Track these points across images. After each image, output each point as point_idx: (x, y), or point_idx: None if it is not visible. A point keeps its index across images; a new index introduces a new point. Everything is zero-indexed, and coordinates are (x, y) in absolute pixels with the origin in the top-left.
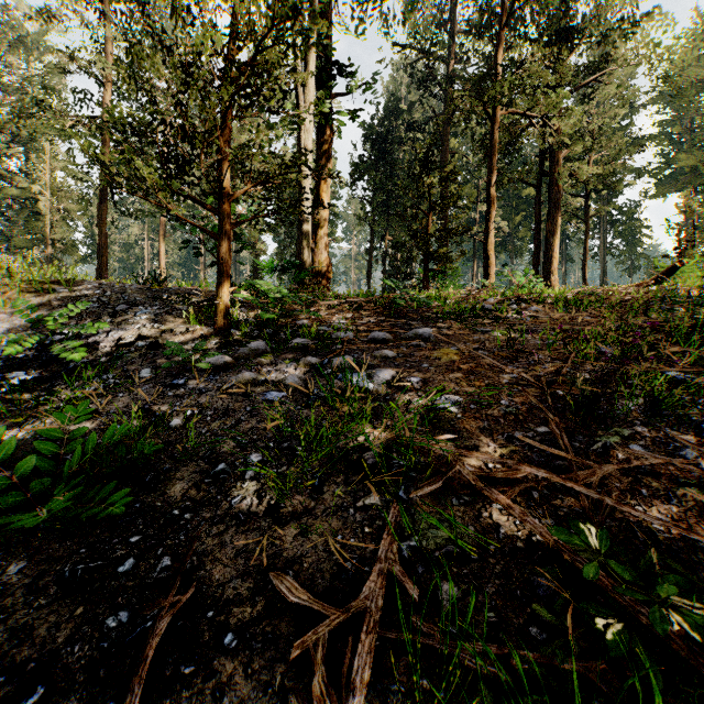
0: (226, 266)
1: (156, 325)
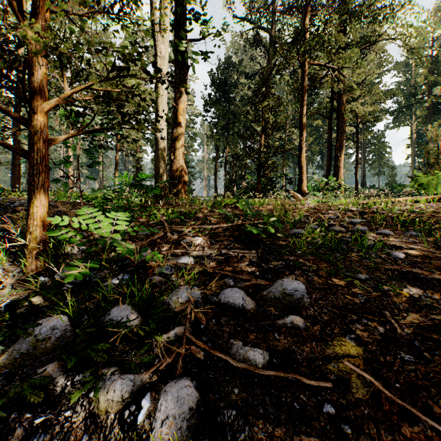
0: (38, 193)
1: None
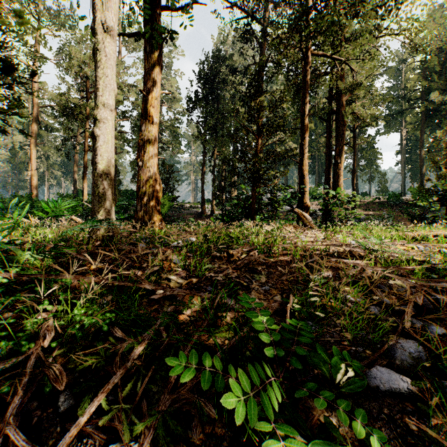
0: None
1: None
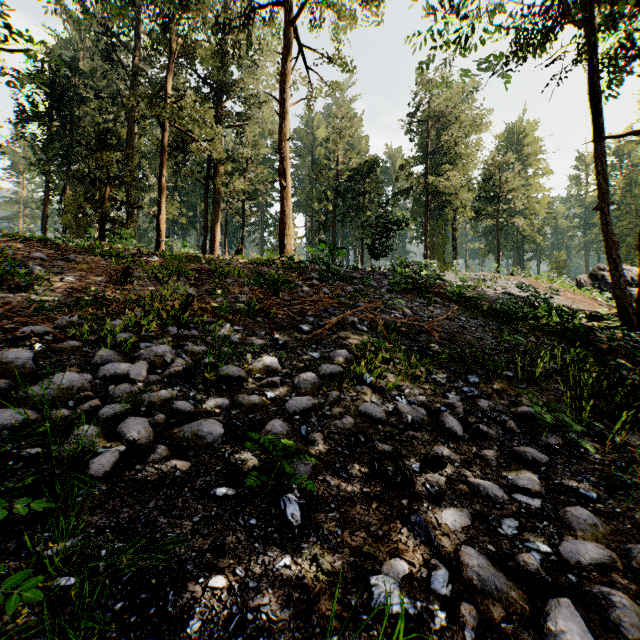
0: None
1: None
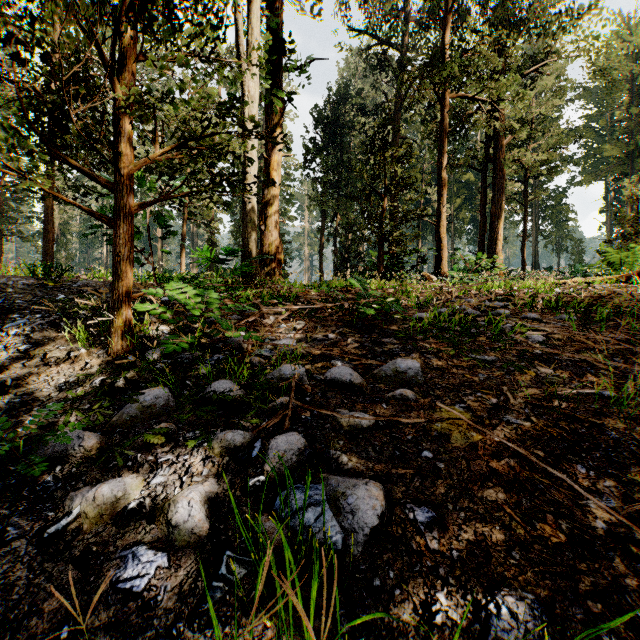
0: (124, 265)
1: (24, 346)
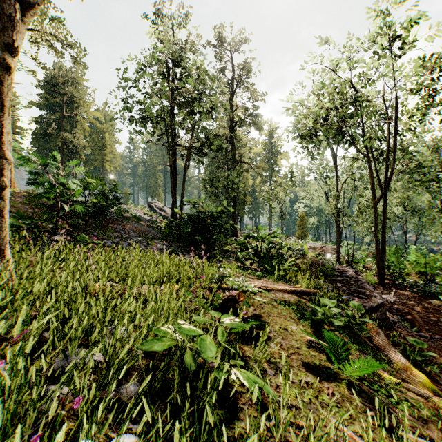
0: None
1: None
